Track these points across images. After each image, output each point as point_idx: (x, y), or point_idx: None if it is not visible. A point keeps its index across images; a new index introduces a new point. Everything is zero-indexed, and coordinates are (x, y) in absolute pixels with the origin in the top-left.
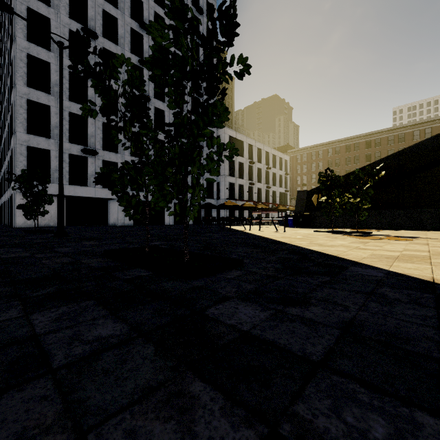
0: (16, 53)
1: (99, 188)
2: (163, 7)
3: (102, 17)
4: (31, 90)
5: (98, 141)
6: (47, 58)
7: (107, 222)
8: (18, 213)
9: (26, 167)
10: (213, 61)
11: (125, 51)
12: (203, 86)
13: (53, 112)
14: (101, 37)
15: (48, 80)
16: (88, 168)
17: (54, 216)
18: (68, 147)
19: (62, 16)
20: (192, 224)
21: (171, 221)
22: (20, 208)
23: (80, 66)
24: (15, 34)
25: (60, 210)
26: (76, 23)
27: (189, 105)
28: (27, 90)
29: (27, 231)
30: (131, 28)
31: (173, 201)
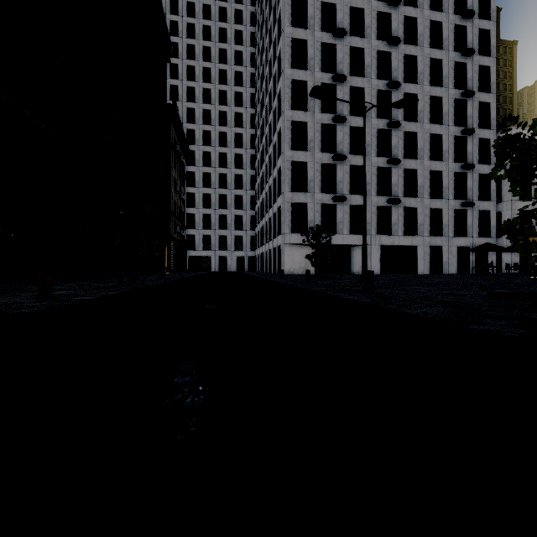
0: (284, 124)
1: (346, 234)
2: (415, 5)
3: (349, 55)
4: (294, 152)
5: (345, 186)
6: (305, 118)
7: (350, 270)
8: (285, 262)
9: (290, 221)
10: (490, 37)
11: (371, 80)
12: (472, 80)
13: (309, 167)
14: (348, 77)
15: (305, 139)
16: (336, 215)
17: (307, 264)
18: (320, 197)
19: (315, 73)
20: (456, 273)
21: (425, 269)
22: (307, 258)
23: (330, 115)
24: (283, 107)
25: (364, 258)
26: (327, 74)
27: (451, 114)
28: (291, 153)
29: (316, 277)
30: (378, 51)
31: (428, 243)
